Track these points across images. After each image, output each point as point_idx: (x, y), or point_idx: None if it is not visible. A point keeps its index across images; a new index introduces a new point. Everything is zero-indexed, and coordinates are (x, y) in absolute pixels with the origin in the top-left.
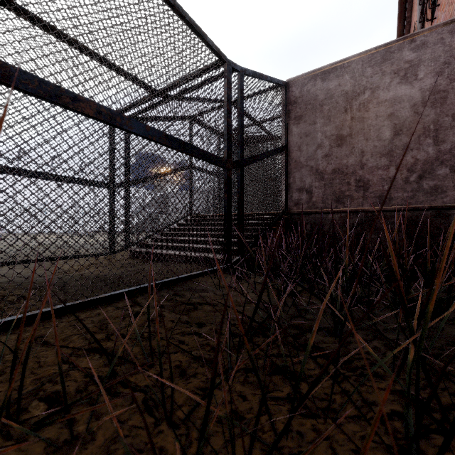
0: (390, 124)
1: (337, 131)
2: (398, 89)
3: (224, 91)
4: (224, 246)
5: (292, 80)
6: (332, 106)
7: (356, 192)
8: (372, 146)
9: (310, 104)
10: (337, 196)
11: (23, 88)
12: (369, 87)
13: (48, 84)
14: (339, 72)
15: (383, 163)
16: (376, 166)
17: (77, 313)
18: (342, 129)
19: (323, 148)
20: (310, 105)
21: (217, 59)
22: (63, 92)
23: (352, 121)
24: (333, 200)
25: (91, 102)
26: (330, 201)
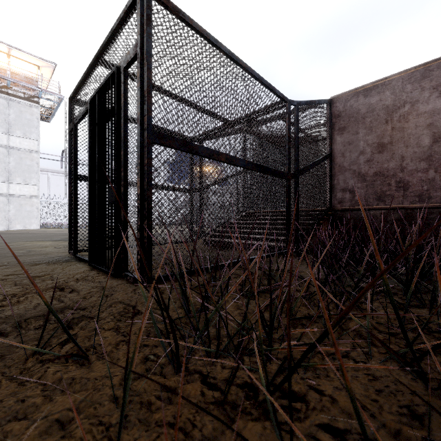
0: (429, 132)
1: (378, 140)
2: (437, 102)
3: (285, 123)
4: (285, 236)
5: (336, 97)
6: (373, 119)
7: (396, 192)
8: (412, 152)
9: (353, 117)
10: (378, 195)
11: (201, 155)
12: (409, 101)
13: (209, 149)
14: (380, 89)
15: (422, 167)
16: (415, 169)
17: (217, 270)
18: (383, 137)
19: (365, 155)
20: (353, 118)
21: (282, 101)
22: (214, 152)
23: (392, 131)
24: (374, 198)
25: (223, 154)
26: (372, 200)
